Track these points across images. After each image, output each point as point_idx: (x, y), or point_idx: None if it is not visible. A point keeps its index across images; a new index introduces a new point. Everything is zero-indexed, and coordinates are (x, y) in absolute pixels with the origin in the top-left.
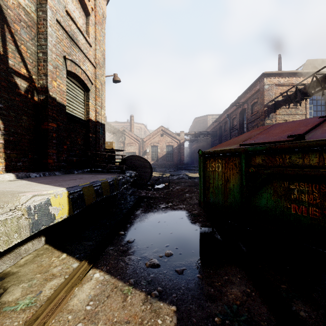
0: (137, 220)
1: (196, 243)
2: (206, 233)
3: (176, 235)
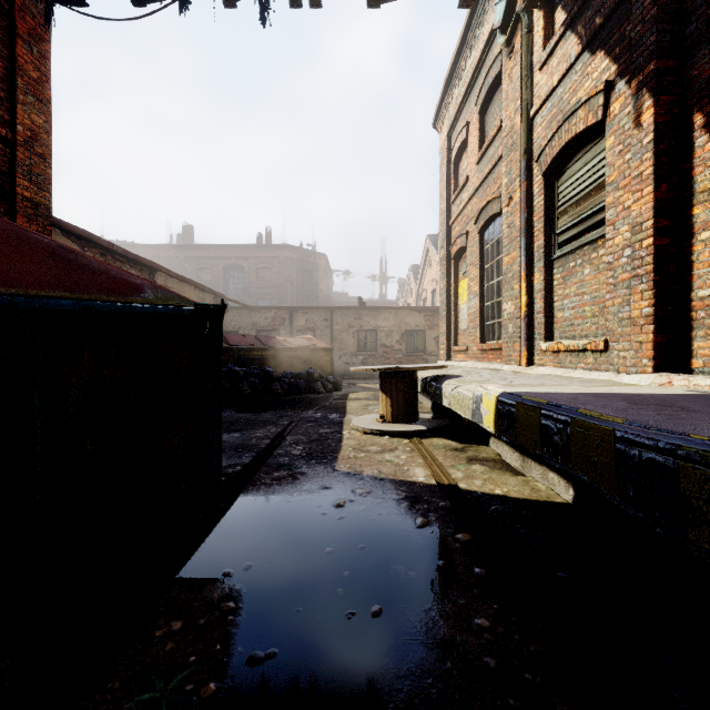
0: (481, 618)
1: (278, 524)
2: (228, 553)
3: (317, 545)
